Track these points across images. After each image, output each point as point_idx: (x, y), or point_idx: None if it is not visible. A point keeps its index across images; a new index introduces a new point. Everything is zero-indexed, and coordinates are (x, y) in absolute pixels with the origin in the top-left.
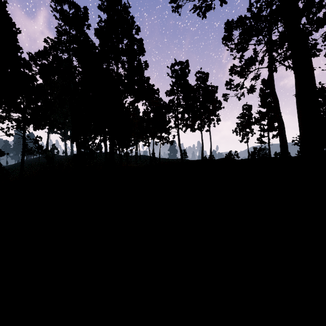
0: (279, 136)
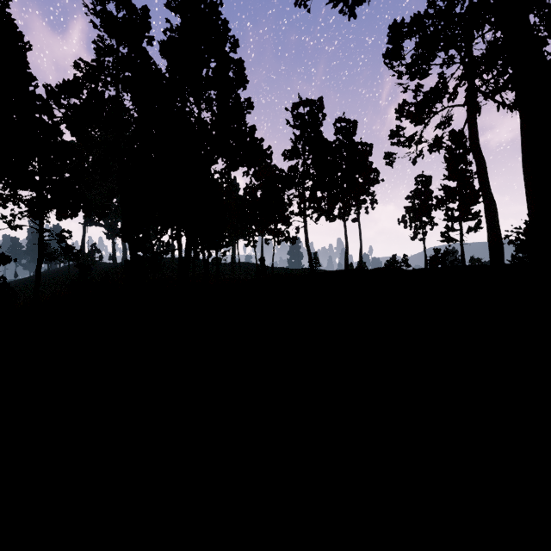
0: (487, 227)
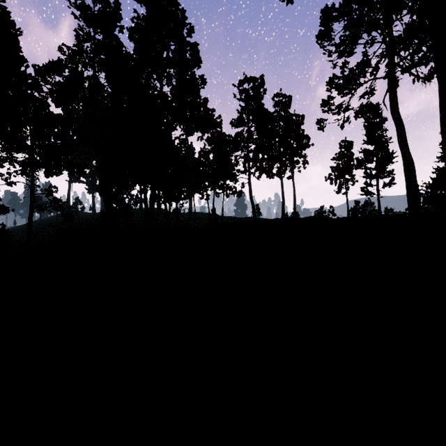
0: (406, 181)
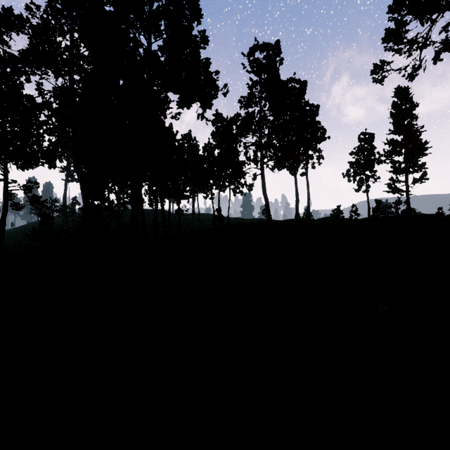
0: None
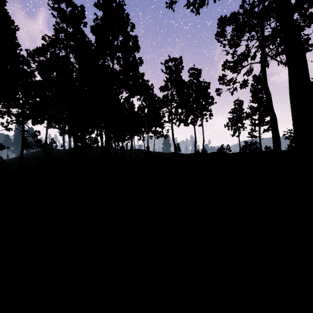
0: (271, 130)
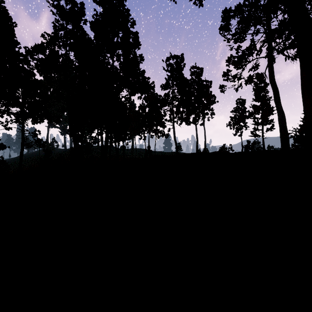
0: (279, 128)
